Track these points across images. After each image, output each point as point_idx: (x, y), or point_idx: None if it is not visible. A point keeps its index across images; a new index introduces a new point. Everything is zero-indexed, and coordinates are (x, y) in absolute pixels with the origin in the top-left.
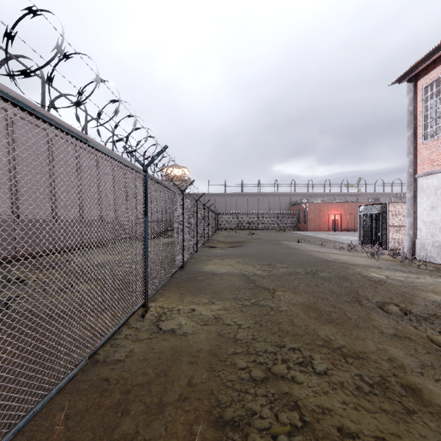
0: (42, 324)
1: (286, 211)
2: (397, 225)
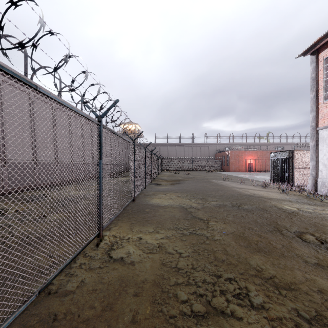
0: (11, 251)
1: (213, 157)
2: (301, 167)
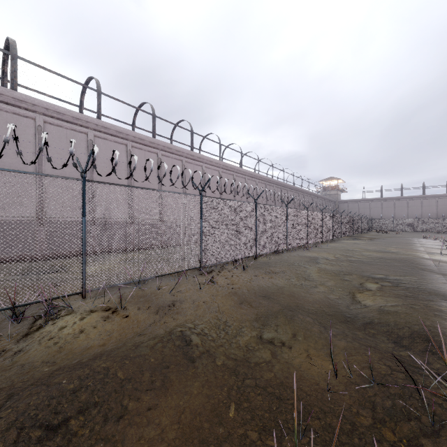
0: None
1: None
2: None
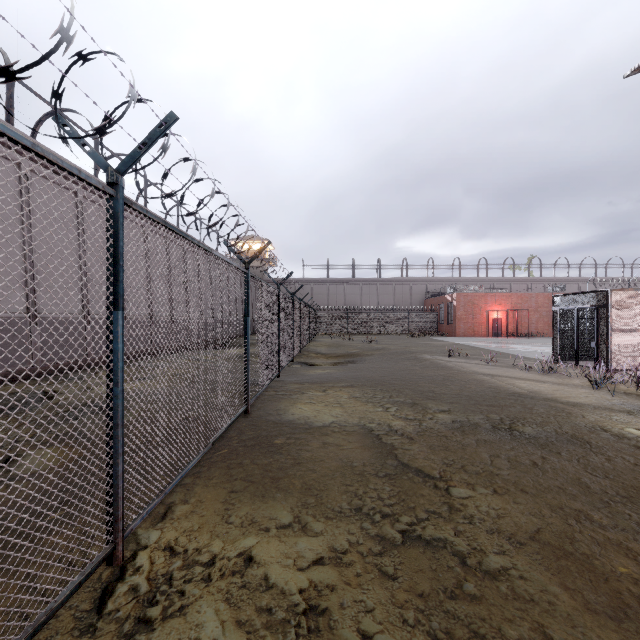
0: None
1: (420, 306)
2: (626, 329)
